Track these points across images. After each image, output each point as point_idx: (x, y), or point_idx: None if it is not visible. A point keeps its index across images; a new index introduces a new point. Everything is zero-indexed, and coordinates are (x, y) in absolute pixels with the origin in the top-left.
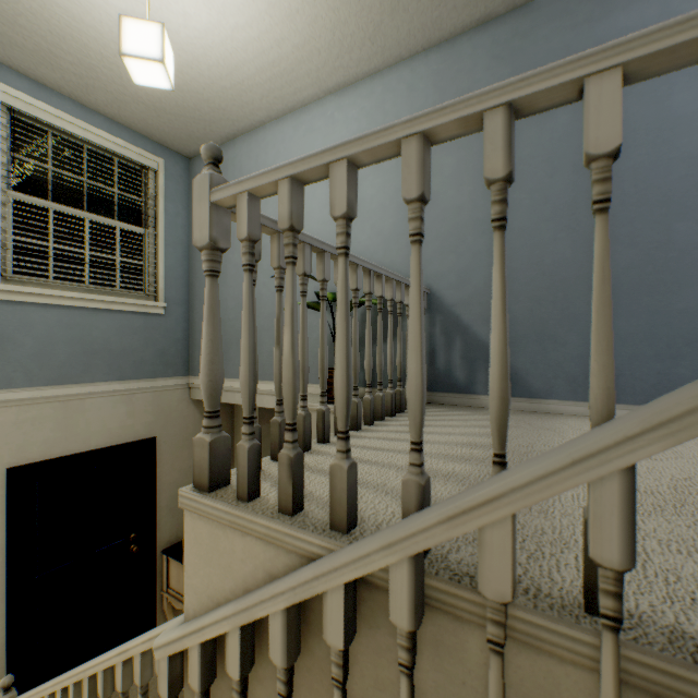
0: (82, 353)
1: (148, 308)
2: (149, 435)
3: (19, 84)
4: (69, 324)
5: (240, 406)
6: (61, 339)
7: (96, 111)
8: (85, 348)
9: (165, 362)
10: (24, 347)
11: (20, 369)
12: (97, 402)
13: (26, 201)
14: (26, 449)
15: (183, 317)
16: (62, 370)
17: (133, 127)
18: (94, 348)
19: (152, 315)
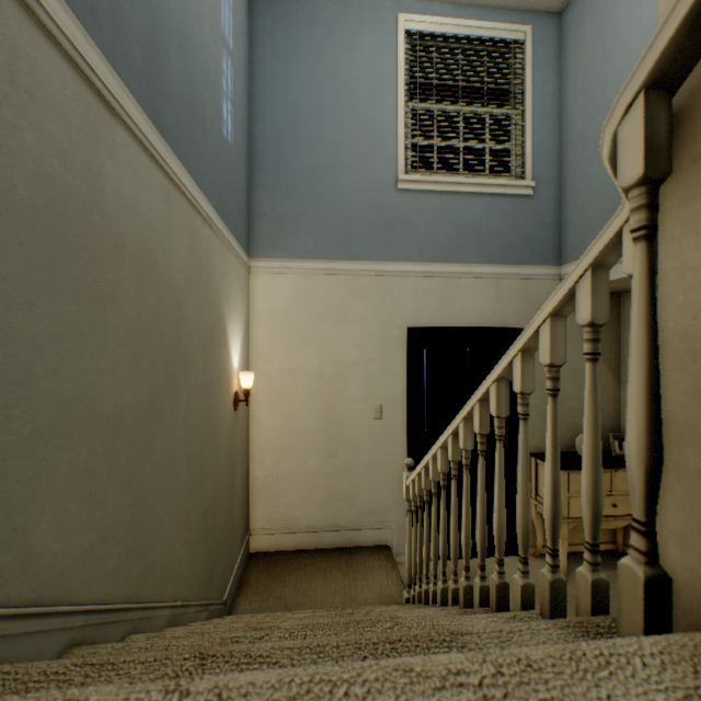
0: (457, 236)
1: (515, 189)
2: (516, 325)
3: (414, 11)
4: (447, 209)
5: (628, 309)
6: (441, 223)
7: (468, 6)
8: (459, 231)
9: (531, 249)
10: (417, 229)
11: (414, 247)
12: (469, 283)
13: (418, 109)
14: (418, 315)
15: (552, 199)
16: (442, 250)
17: (500, 3)
18: (466, 231)
19: (518, 198)
